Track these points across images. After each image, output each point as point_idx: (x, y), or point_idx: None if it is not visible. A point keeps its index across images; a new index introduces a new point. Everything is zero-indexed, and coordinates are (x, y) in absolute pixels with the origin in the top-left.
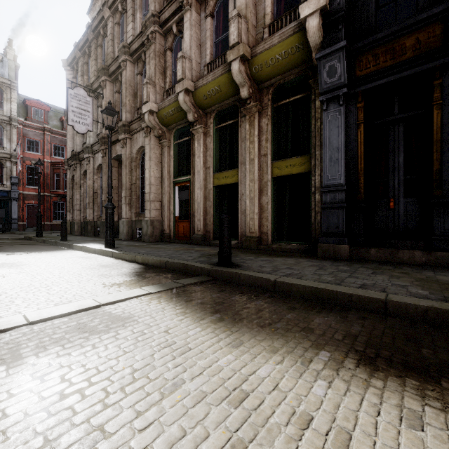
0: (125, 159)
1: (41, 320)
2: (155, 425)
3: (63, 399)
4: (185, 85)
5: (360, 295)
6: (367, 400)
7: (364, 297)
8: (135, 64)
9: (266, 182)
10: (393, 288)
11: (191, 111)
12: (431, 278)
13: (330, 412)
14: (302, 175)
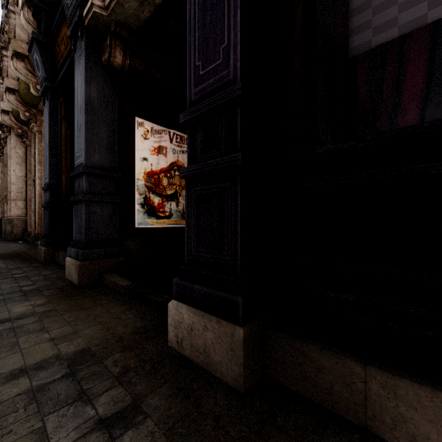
0: (5, 159)
1: None
2: None
3: None
4: (5, 84)
5: None
6: None
7: None
8: None
9: None
10: None
11: (21, 110)
12: None
13: None
14: None
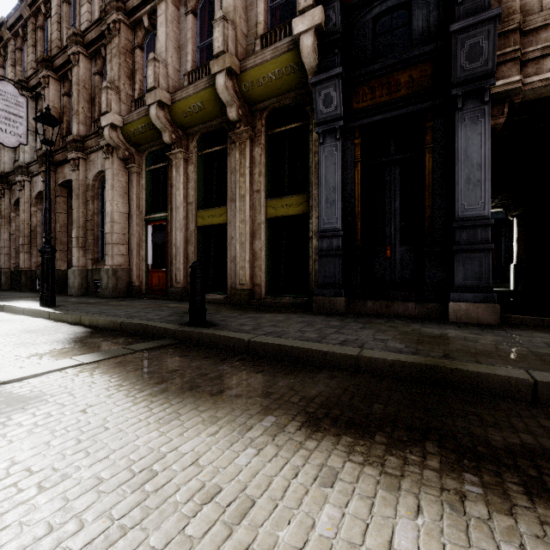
0: (77, 186)
1: None
2: (12, 527)
3: None
4: (158, 97)
5: (334, 352)
6: (290, 464)
7: (338, 354)
8: (92, 60)
9: (259, 224)
10: (373, 343)
11: (168, 131)
12: (415, 330)
13: (244, 482)
14: (300, 217)
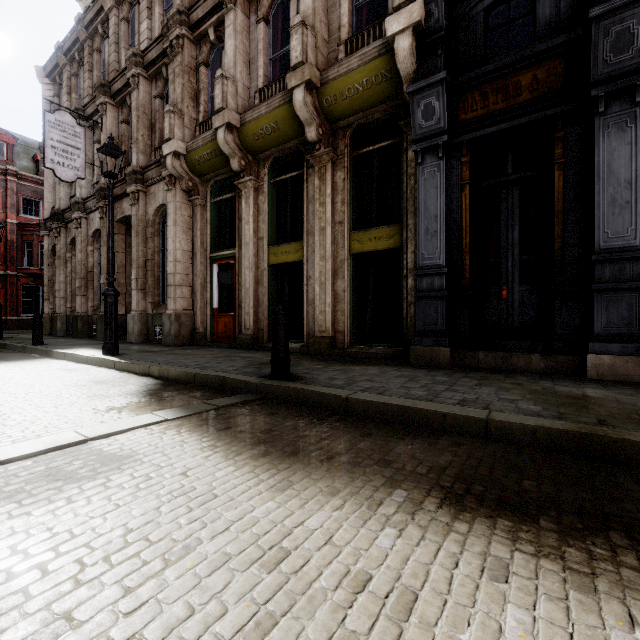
0: (136, 223)
1: None
2: (150, 605)
3: (11, 579)
4: (227, 118)
5: (455, 413)
6: (444, 550)
7: (461, 417)
8: (153, 82)
9: (342, 261)
10: (500, 404)
11: (236, 157)
12: (548, 389)
13: (396, 569)
14: (391, 252)
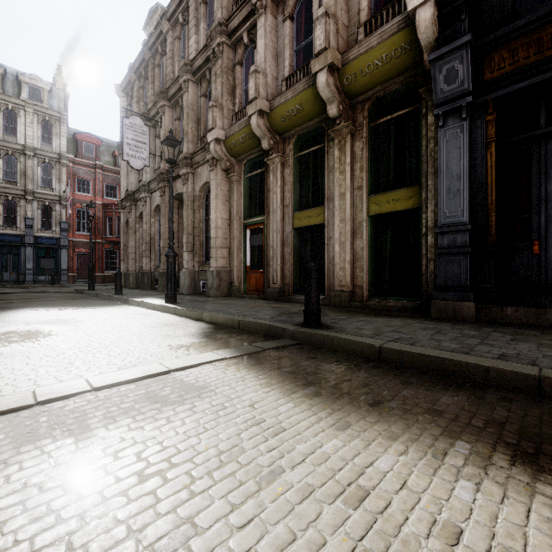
0: (186, 198)
1: (105, 386)
2: (256, 523)
3: (143, 482)
4: (259, 106)
5: (501, 368)
6: (536, 513)
7: (507, 372)
8: (198, 85)
9: (360, 222)
10: (547, 361)
11: (266, 137)
12: None
13: (486, 525)
14: (409, 212)
